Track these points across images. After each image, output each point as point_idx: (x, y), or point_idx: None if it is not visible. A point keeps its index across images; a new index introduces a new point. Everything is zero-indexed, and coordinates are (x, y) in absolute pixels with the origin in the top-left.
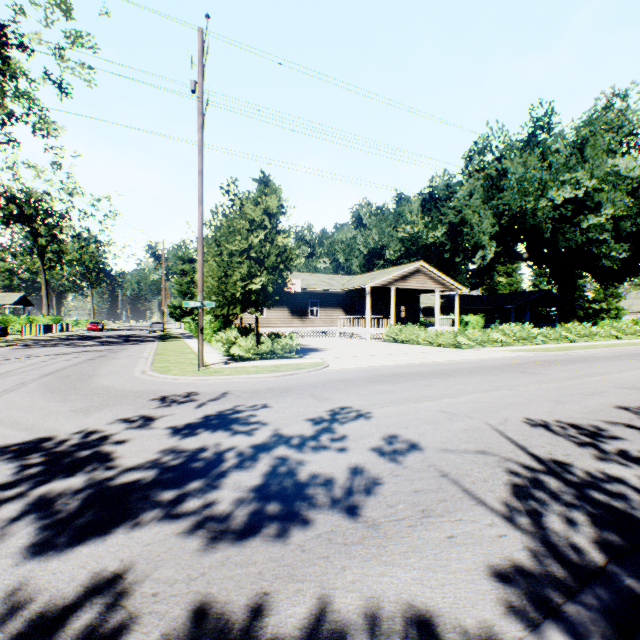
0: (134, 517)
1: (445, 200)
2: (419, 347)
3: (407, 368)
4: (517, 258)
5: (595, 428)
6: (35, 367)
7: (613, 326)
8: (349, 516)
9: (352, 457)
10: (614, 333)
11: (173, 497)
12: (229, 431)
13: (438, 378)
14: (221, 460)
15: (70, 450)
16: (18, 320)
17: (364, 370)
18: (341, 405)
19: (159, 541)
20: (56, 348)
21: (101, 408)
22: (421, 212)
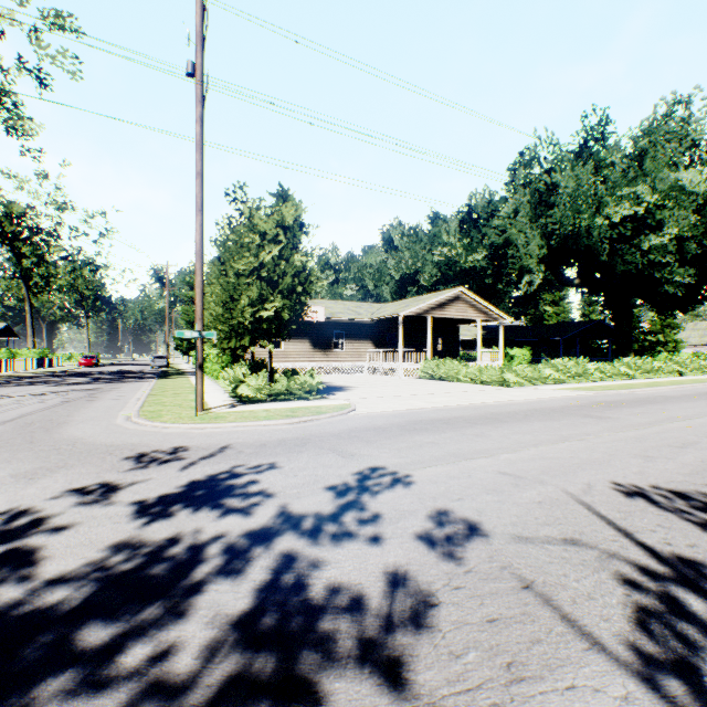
0: (20, 694)
1: (486, 220)
2: (460, 385)
3: (450, 412)
4: (567, 284)
5: None
6: None
7: (676, 360)
8: (389, 684)
9: (389, 553)
10: (677, 368)
11: (102, 643)
12: (218, 508)
13: (489, 425)
14: (196, 562)
15: None
16: None
17: (398, 414)
18: (372, 464)
19: None
20: (34, 387)
21: (53, 471)
22: (459, 233)
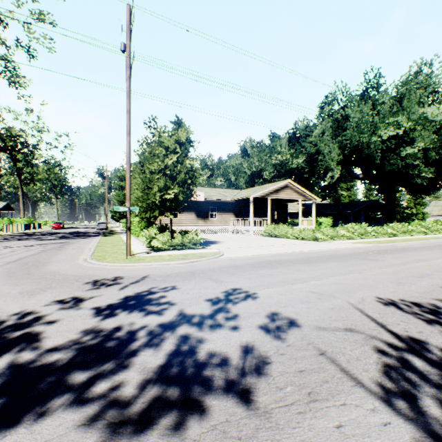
0: (41, 406)
1: (304, 137)
2: (288, 240)
3: (281, 256)
4: (355, 178)
5: (434, 306)
6: (4, 256)
7: (422, 225)
8: (242, 402)
9: (243, 335)
10: (423, 230)
11: (83, 381)
12: (143, 311)
13: (305, 264)
14: (132, 340)
15: (6, 330)
16: (2, 221)
17: (250, 258)
18: (233, 287)
19: (57, 437)
20: (26, 241)
21: (44, 290)
22: (288, 146)
